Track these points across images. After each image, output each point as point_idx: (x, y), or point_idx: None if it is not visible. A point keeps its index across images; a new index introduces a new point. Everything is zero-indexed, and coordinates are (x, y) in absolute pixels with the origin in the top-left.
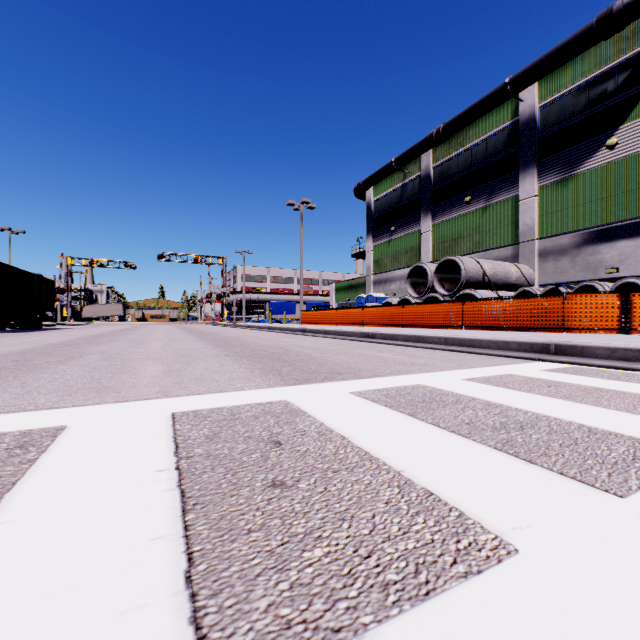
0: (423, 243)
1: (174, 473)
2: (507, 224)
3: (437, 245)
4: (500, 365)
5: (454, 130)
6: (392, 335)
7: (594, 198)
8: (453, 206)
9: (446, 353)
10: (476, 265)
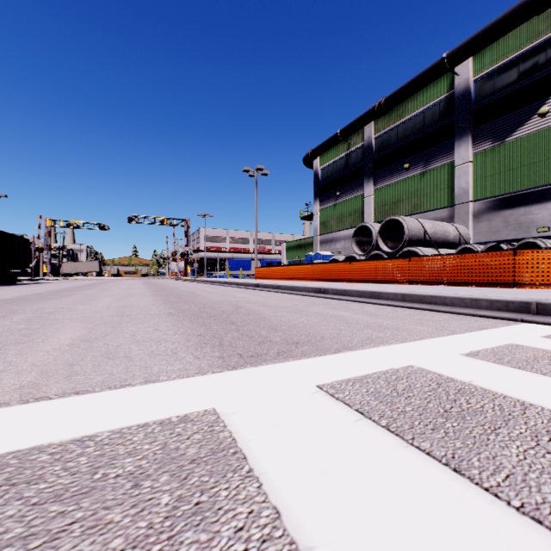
0: (365, 206)
1: None
2: (443, 188)
3: (378, 208)
4: (485, 329)
5: (394, 103)
6: (345, 290)
7: (526, 163)
8: (393, 172)
9: (408, 311)
10: (418, 224)
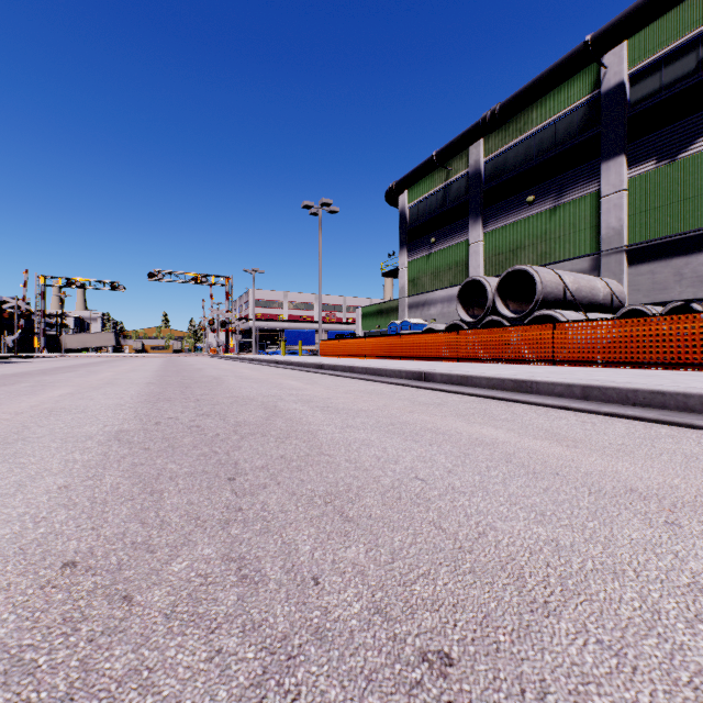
0: (472, 256)
1: None
2: (584, 228)
3: (490, 258)
4: None
5: (514, 110)
6: (465, 377)
7: None
8: (511, 209)
9: (620, 424)
10: (555, 277)
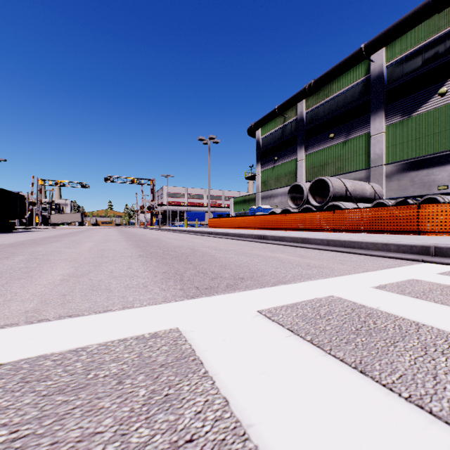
0: (298, 168)
1: None
2: (361, 154)
3: (309, 170)
4: (392, 267)
5: (322, 84)
6: (281, 237)
7: (429, 133)
8: (321, 141)
9: (332, 253)
10: (340, 183)
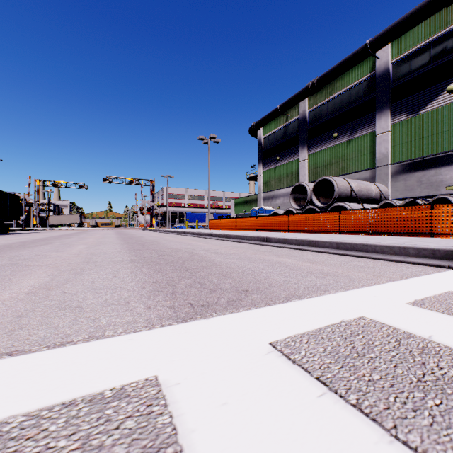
0: (301, 169)
1: None
2: (366, 153)
3: (311, 170)
4: (419, 275)
5: (325, 82)
6: (286, 239)
7: (436, 131)
8: (324, 140)
9: (343, 258)
10: (346, 183)
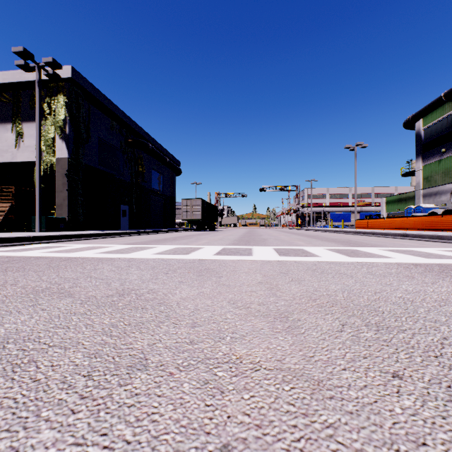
0: None
1: (334, 252)
2: None
3: None
4: None
5: None
6: (420, 235)
7: None
8: None
9: (450, 244)
10: None
